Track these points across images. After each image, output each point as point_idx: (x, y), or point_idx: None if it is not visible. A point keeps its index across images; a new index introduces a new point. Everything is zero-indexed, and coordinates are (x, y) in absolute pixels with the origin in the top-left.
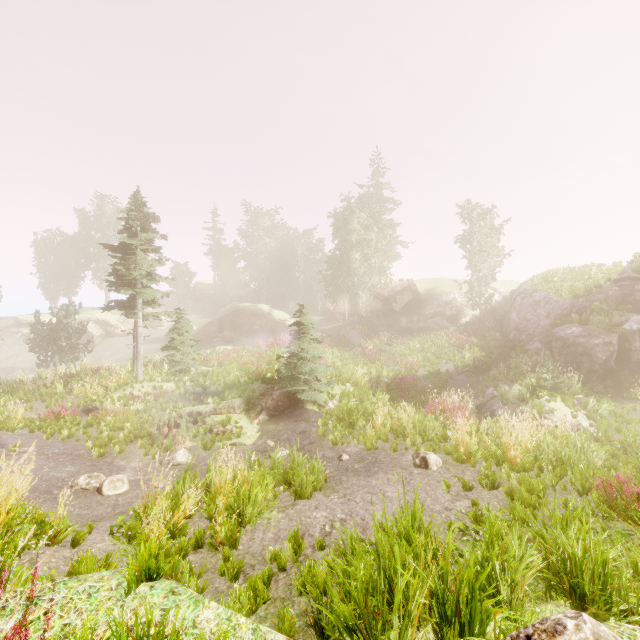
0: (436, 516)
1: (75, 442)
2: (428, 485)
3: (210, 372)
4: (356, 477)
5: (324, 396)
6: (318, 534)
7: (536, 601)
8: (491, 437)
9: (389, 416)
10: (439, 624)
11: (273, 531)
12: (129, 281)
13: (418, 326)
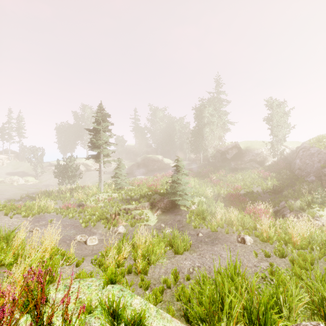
0: (249, 269)
1: (75, 220)
2: (245, 252)
3: (133, 189)
4: (206, 245)
5: (189, 203)
6: (186, 272)
7: (305, 320)
8: (282, 229)
9: (224, 214)
10: (248, 323)
11: (164, 269)
12: (97, 145)
13: (241, 167)
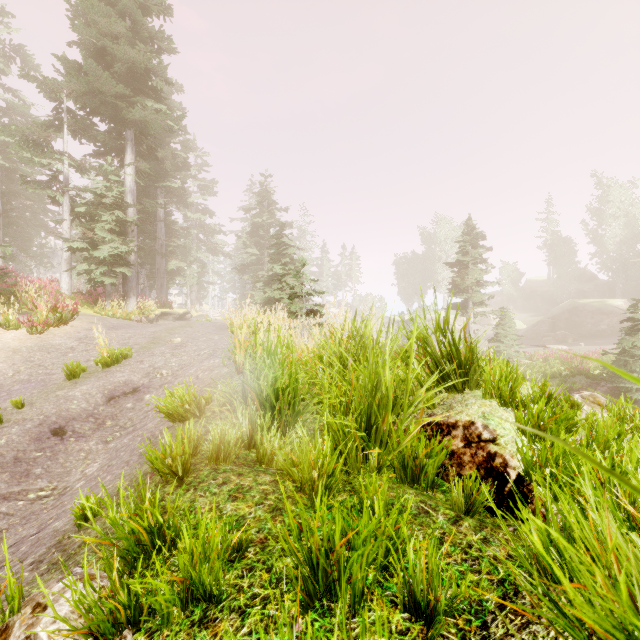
0: None
1: None
2: None
3: (532, 364)
4: None
5: None
6: None
7: None
8: None
9: None
10: None
11: None
12: (463, 288)
13: None
